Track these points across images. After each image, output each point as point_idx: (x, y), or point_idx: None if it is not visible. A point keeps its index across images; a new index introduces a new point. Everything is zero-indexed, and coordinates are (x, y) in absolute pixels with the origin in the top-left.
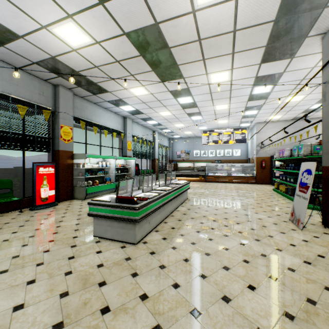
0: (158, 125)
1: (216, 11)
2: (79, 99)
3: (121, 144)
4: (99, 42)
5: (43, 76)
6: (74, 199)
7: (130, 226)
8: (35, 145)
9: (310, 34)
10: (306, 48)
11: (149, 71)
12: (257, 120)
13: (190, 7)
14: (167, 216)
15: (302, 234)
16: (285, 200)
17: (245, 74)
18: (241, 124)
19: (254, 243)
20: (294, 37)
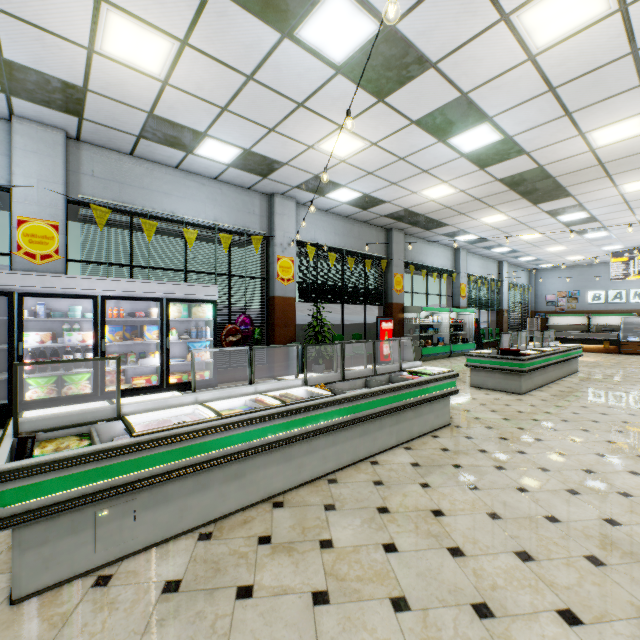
0: (510, 253)
1: (625, 143)
2: (407, 238)
3: (449, 289)
4: (463, 190)
5: (382, 224)
6: (405, 361)
7: (514, 377)
8: (374, 299)
9: None
10: None
11: (517, 199)
12: None
13: (587, 149)
14: (549, 383)
15: None
16: None
17: None
18: None
19: None
20: None
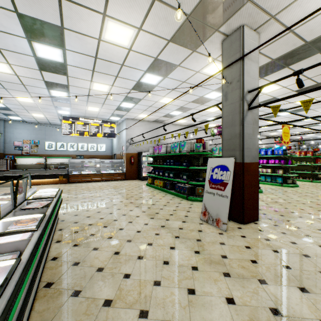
0: None
1: None
2: None
3: None
4: None
5: None
6: None
7: None
8: None
9: (221, 28)
10: (208, 45)
11: None
12: (128, 116)
13: None
14: (35, 295)
15: (234, 238)
16: (167, 195)
17: (149, 48)
18: (111, 117)
19: (234, 285)
20: (211, 23)
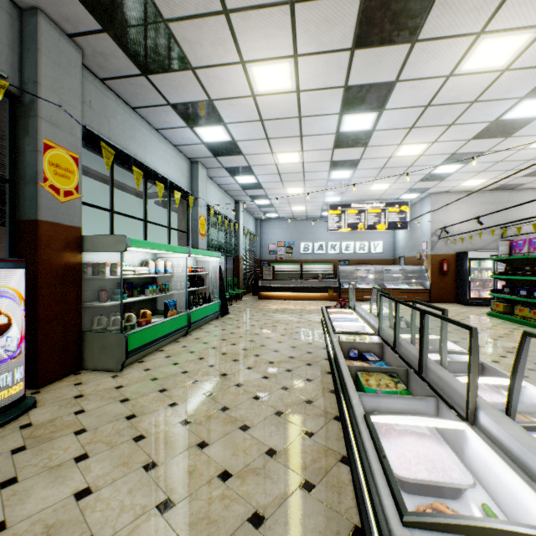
0: (252, 188)
1: None
2: (97, 85)
3: (183, 222)
4: None
5: None
6: (85, 371)
7: None
8: None
9: None
10: None
11: None
12: (439, 187)
13: None
14: None
15: None
16: None
17: None
18: (404, 195)
19: None
20: None
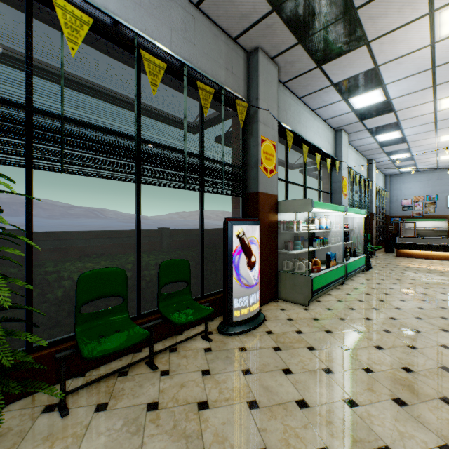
0: (392, 144)
1: None
2: (280, 89)
3: (327, 185)
4: None
5: (238, 21)
6: (280, 300)
7: None
8: (222, 181)
9: None
10: None
11: None
12: None
13: None
14: None
15: None
16: None
17: None
18: None
19: None
20: None
